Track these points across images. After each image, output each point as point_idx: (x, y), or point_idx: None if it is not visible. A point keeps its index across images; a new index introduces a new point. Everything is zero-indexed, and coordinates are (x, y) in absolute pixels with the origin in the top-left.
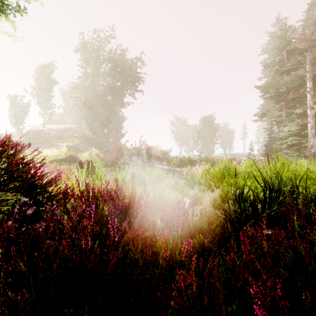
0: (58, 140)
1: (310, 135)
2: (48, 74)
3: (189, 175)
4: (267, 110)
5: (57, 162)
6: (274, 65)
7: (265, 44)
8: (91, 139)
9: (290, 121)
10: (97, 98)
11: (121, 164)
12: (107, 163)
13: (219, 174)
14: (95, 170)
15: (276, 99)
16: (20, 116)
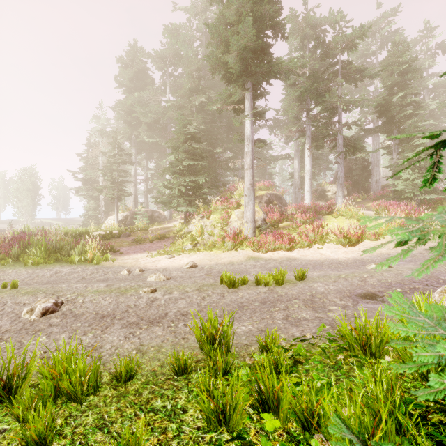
0: None
1: (101, 210)
2: None
3: None
4: (76, 190)
5: None
6: (82, 158)
7: (92, 121)
8: None
9: (92, 200)
10: None
11: None
12: None
13: None
14: None
15: (85, 182)
16: None
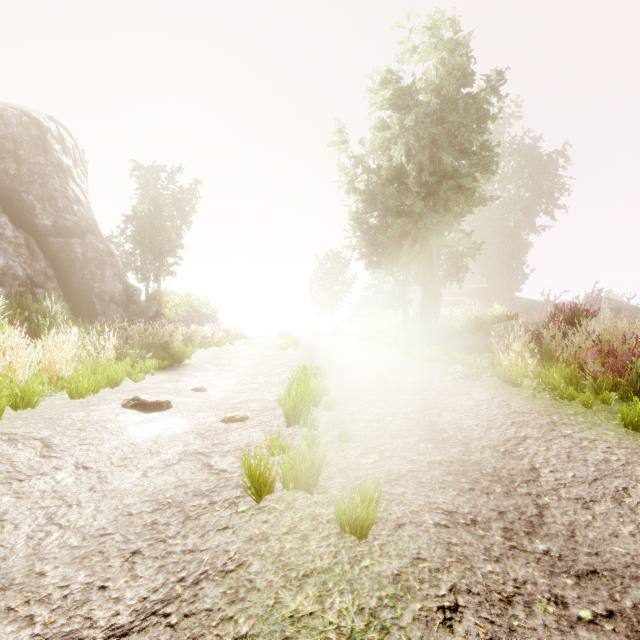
0: None
1: None
2: None
3: None
4: None
5: None
6: None
7: None
8: (484, 290)
9: None
10: (493, 225)
11: None
12: None
13: None
14: None
15: None
16: None
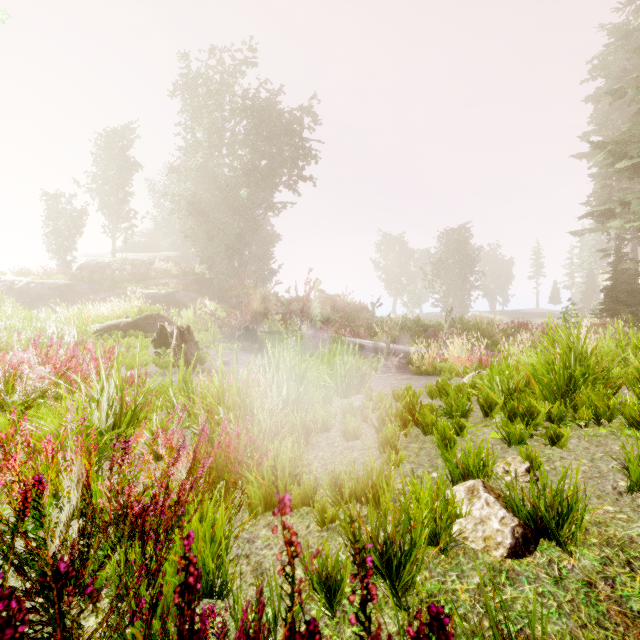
0: (138, 283)
1: None
2: (122, 149)
3: (427, 362)
4: (624, 200)
5: (120, 329)
6: None
7: (598, 56)
8: (205, 281)
9: None
10: (216, 194)
11: (265, 334)
12: (232, 333)
13: (549, 371)
14: (197, 350)
15: None
16: (67, 236)
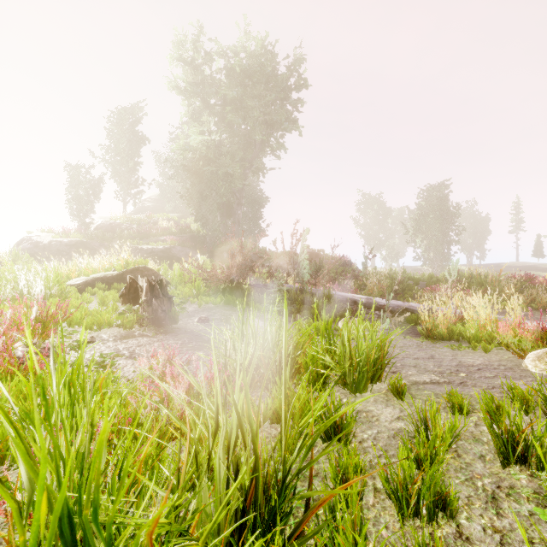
0: (142, 240)
1: None
2: (131, 124)
3: (441, 324)
4: None
5: (105, 282)
6: None
7: None
8: (199, 238)
9: None
10: (209, 157)
11: (251, 287)
12: (217, 286)
13: None
14: (170, 306)
15: None
16: (86, 201)
